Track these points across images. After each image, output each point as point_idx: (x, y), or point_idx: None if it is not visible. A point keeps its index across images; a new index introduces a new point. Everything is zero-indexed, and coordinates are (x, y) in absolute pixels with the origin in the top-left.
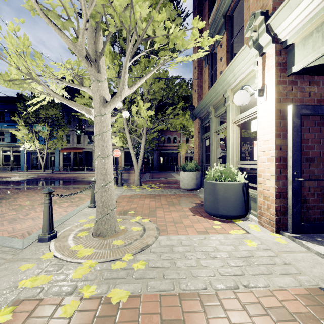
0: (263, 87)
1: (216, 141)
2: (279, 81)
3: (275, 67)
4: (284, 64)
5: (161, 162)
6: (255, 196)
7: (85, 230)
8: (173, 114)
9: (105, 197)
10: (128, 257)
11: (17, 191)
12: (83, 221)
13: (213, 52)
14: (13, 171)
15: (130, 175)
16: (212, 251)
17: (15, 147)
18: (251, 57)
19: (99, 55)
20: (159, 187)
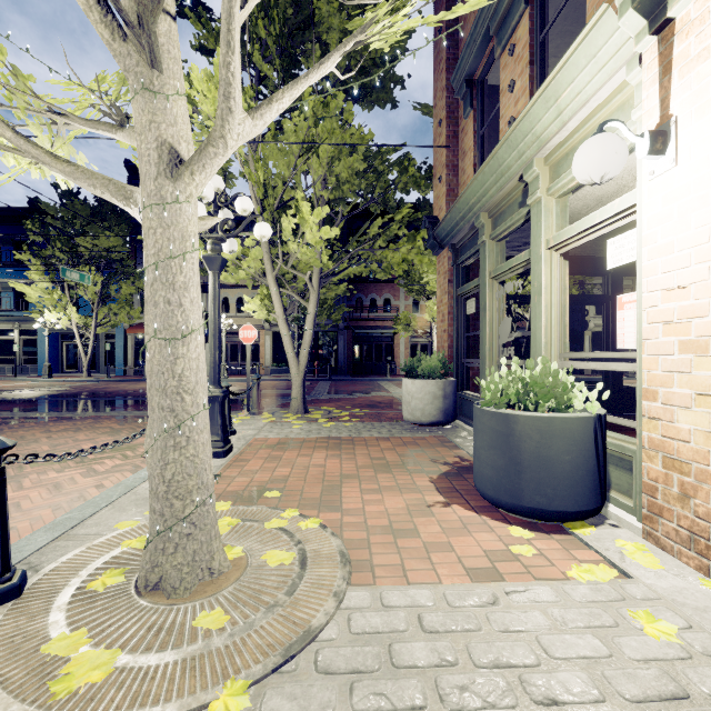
0: (665, 127)
1: (498, 301)
2: None
3: None
4: None
5: (357, 357)
6: (628, 454)
7: (122, 563)
8: (386, 236)
9: (176, 464)
10: (232, 700)
11: (3, 426)
12: (126, 528)
13: (486, 78)
14: (21, 376)
15: (285, 386)
16: (534, 665)
17: (25, 322)
18: (620, 45)
19: (151, 6)
20: (350, 417)
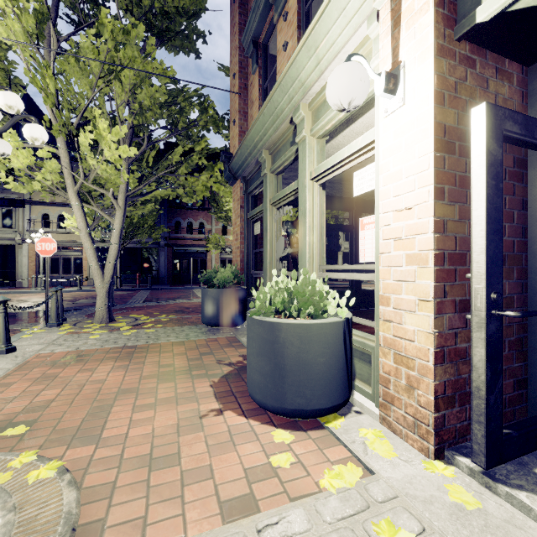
0: (396, 71)
1: (276, 224)
2: (442, 48)
3: (434, 5)
4: (451, 6)
5: (176, 269)
6: (368, 349)
7: None
8: (188, 164)
9: None
10: None
11: None
12: None
13: (269, 44)
14: None
15: None
16: None
17: None
18: (362, 0)
19: None
20: (155, 323)
